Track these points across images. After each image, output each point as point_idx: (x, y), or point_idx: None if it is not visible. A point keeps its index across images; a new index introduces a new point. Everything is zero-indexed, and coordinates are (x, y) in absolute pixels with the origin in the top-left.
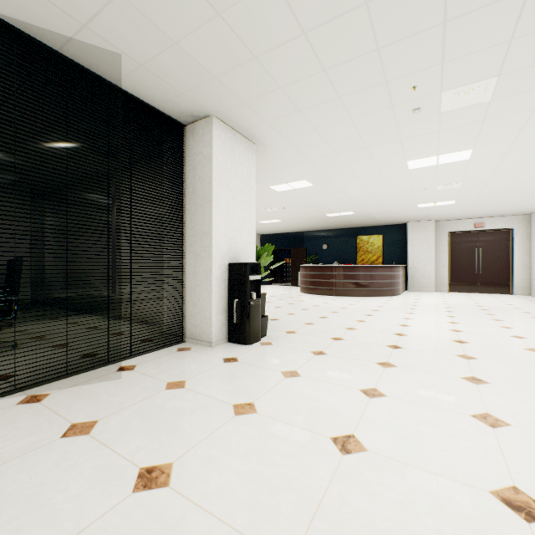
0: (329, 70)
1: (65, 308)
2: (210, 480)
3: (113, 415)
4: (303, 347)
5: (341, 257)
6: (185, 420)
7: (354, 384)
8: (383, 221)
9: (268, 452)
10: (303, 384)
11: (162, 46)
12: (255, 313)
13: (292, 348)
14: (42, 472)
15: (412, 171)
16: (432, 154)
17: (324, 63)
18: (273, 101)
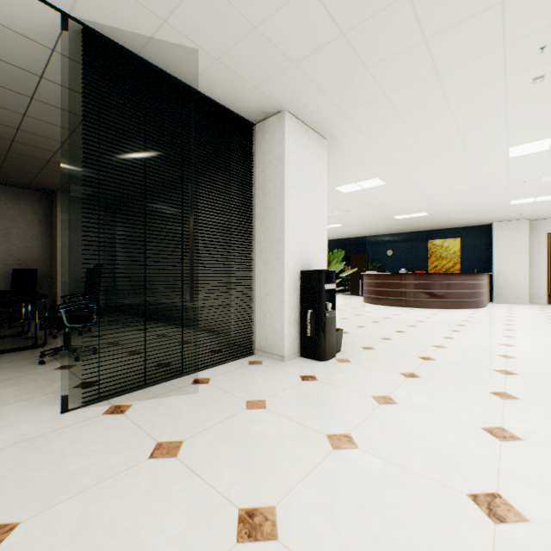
0: (431, 39)
1: (134, 315)
2: (326, 538)
3: (197, 436)
4: (388, 367)
5: (409, 263)
6: (276, 450)
7: (470, 420)
8: (461, 222)
9: (389, 506)
10: (403, 414)
11: (241, 34)
12: (330, 326)
13: (376, 367)
14: (135, 500)
15: (513, 160)
16: (546, 136)
17: (427, 29)
18: (355, 86)
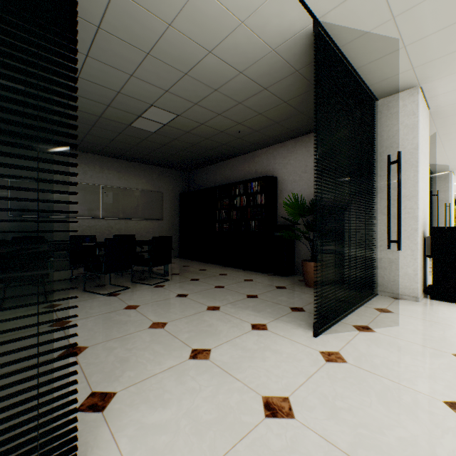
0: None
1: None
2: None
3: None
4: None
5: None
6: None
7: None
8: None
9: None
10: None
11: None
12: None
13: None
14: None
15: None
16: None
17: None
18: None
